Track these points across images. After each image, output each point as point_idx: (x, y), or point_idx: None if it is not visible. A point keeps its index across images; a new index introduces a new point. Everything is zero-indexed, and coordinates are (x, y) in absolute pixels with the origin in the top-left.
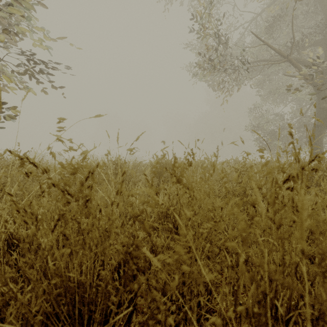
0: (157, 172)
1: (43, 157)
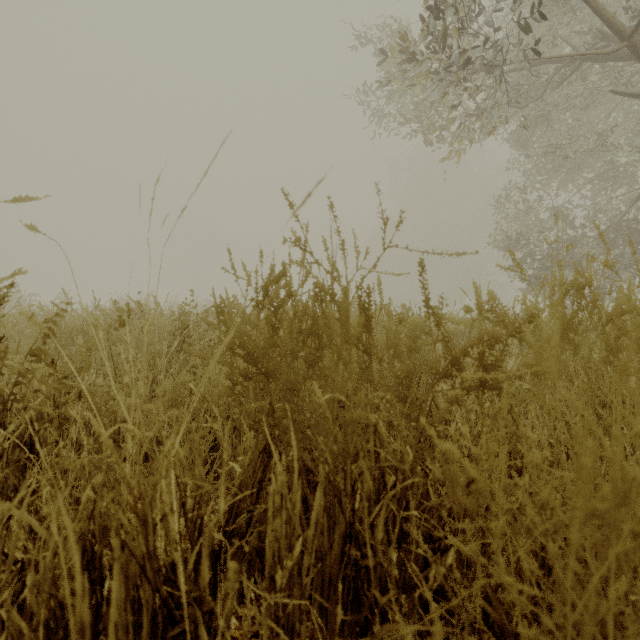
0: (247, 372)
1: (25, 304)
